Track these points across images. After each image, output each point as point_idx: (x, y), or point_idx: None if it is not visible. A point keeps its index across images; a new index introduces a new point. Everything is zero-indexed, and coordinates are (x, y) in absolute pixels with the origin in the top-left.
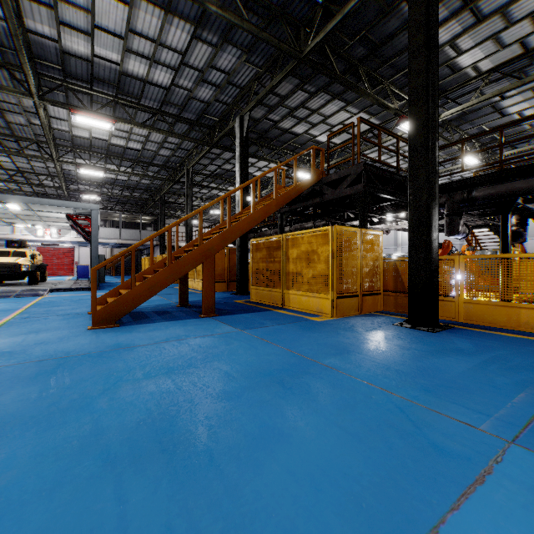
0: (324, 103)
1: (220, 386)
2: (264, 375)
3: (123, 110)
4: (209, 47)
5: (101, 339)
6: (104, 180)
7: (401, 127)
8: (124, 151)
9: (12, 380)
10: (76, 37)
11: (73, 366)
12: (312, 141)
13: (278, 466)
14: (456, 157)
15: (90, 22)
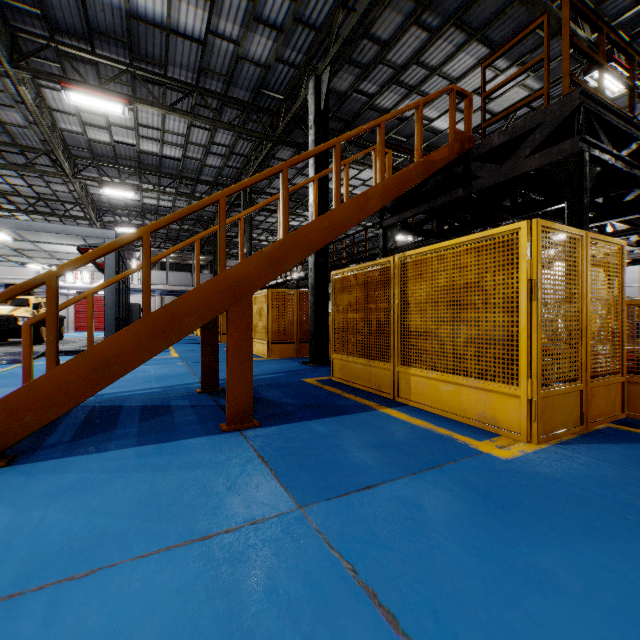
0: (452, 51)
1: None
2: None
3: (145, 91)
4: None
5: None
6: (144, 208)
7: (593, 77)
8: (160, 162)
9: None
10: None
11: None
12: (425, 129)
13: None
14: None
15: None
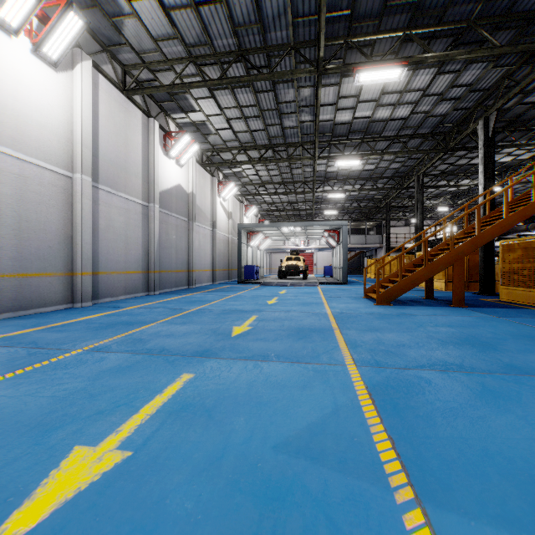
0: None
1: (490, 335)
2: (523, 337)
3: (365, 145)
4: (451, 74)
5: (389, 309)
6: (340, 198)
7: None
8: (360, 173)
9: (367, 318)
10: (344, 113)
11: (390, 317)
12: None
13: None
14: None
15: (356, 101)
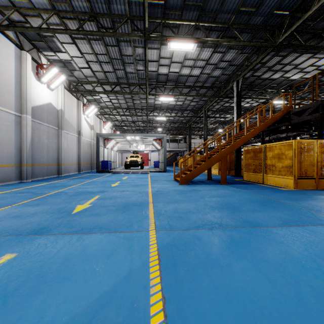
0: (294, 58)
1: (237, 201)
2: (253, 201)
3: (176, 89)
4: (221, 53)
5: (186, 187)
6: (163, 120)
7: None
8: (174, 106)
9: (172, 193)
10: (163, 68)
11: (186, 193)
12: (286, 80)
13: (259, 214)
14: None
15: (170, 61)
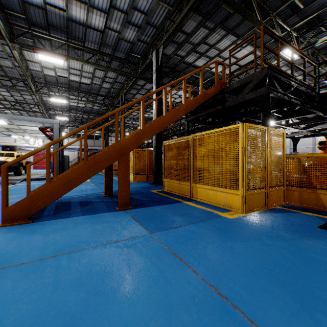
0: (220, 38)
1: None
2: None
3: (74, 52)
4: None
5: None
6: (70, 107)
7: (283, 52)
8: (79, 85)
9: None
10: None
11: None
12: (209, 72)
13: None
14: None
15: None
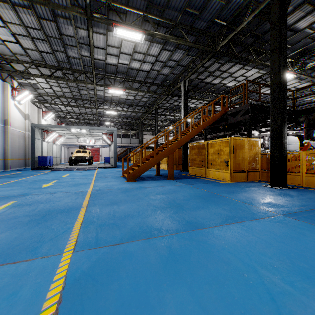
0: (230, 67)
1: (182, 198)
2: (197, 196)
3: (127, 83)
4: (169, 51)
5: (133, 184)
6: (115, 115)
7: None
8: (126, 101)
9: (115, 192)
10: (112, 58)
11: (130, 191)
12: (224, 86)
13: (202, 212)
14: (311, 93)
15: (118, 51)
